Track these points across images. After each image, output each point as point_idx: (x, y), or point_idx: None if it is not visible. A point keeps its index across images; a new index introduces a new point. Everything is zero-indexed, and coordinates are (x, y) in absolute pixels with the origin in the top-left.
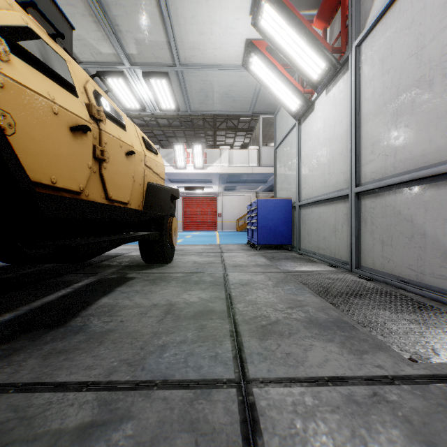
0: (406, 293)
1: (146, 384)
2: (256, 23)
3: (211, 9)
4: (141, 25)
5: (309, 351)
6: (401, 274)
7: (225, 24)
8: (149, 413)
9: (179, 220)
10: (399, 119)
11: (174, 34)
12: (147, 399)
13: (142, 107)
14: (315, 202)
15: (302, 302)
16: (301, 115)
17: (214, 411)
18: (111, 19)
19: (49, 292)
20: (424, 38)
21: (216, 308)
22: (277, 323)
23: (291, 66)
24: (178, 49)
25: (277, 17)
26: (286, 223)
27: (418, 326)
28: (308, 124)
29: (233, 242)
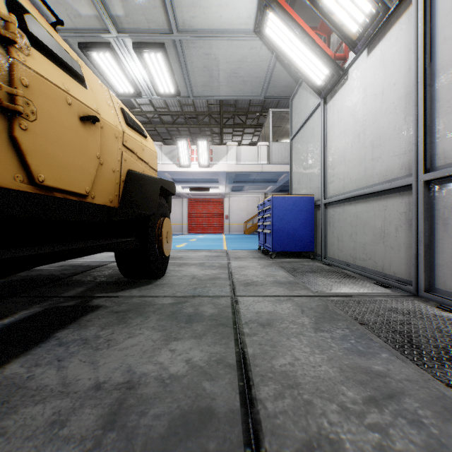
0: None
1: None
2: None
3: None
4: None
5: None
6: None
7: None
8: None
9: (184, 222)
10: None
11: None
12: None
13: (137, 92)
14: (349, 199)
15: (387, 378)
16: (329, 90)
17: None
18: None
19: None
20: None
21: (219, 401)
22: None
23: (321, 18)
24: (174, 8)
25: None
26: (307, 226)
27: None
28: (338, 101)
29: (241, 247)
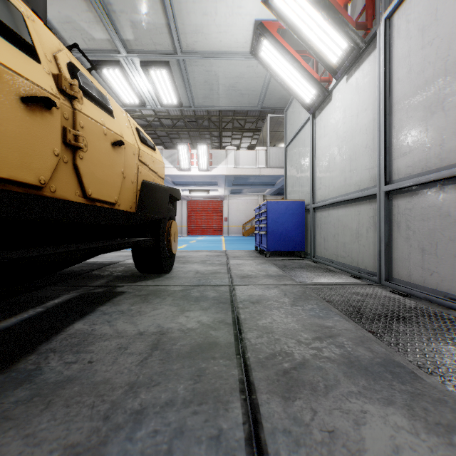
0: None
1: None
2: None
3: None
4: (137, 4)
5: (364, 426)
6: (449, 291)
7: (232, 2)
8: None
9: (183, 224)
10: (446, 98)
11: (174, 15)
12: None
13: (142, 102)
14: (333, 204)
15: (332, 329)
16: (316, 107)
17: None
18: None
19: (13, 314)
20: None
21: (221, 339)
22: (305, 365)
23: (307, 49)
24: (179, 33)
25: None
26: (298, 228)
27: None
28: (324, 117)
29: (240, 248)
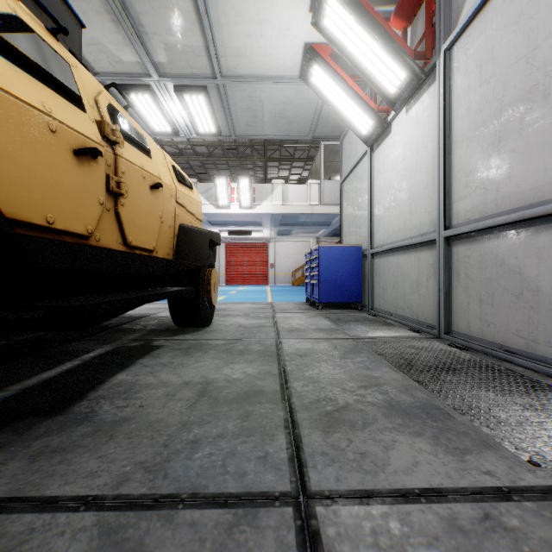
0: (513, 367)
1: (168, 500)
2: (318, 22)
3: (260, 4)
4: (172, 25)
5: (392, 450)
6: (505, 342)
7: (279, 23)
8: (169, 546)
9: (221, 272)
10: (502, 141)
11: (213, 37)
12: (168, 523)
13: (175, 131)
14: (392, 250)
15: (379, 379)
16: (374, 140)
17: (262, 543)
18: (134, 17)
19: (50, 366)
20: (537, 36)
21: (267, 387)
22: (347, 408)
23: (362, 77)
24: (219, 56)
25: (344, 13)
26: (354, 276)
27: (535, 413)
28: (383, 151)
29: (288, 300)
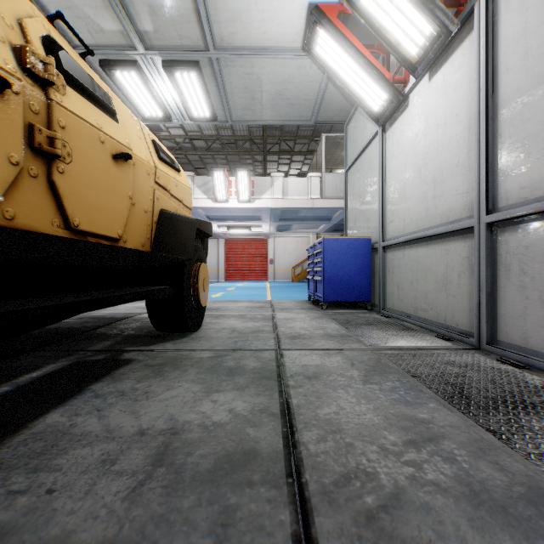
0: None
1: None
2: None
3: None
4: None
5: None
6: None
7: None
8: None
9: (220, 268)
10: None
11: None
12: None
13: (166, 115)
14: (409, 242)
15: (430, 425)
16: (387, 117)
17: None
18: None
19: None
20: None
21: (262, 444)
22: (400, 501)
23: (377, 38)
24: (211, 23)
25: None
26: (363, 272)
27: None
28: (398, 129)
29: (289, 297)
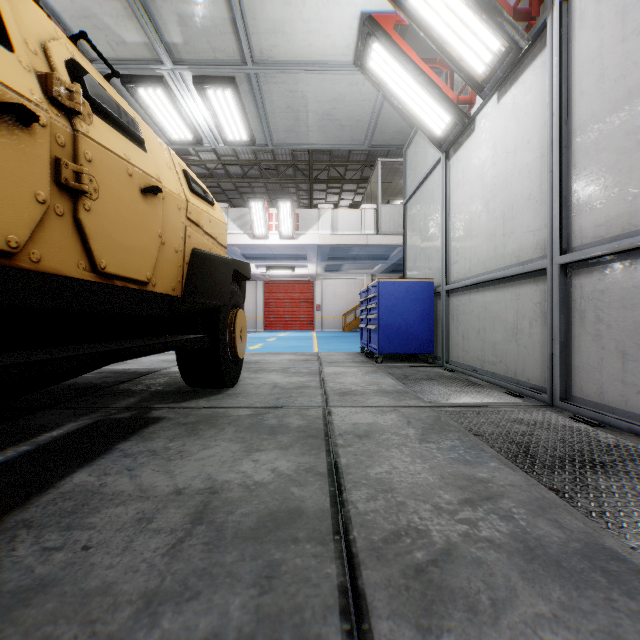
0: None
1: None
2: None
3: None
4: None
5: None
6: None
7: None
8: None
9: (258, 315)
10: None
11: (241, 6)
12: None
13: (197, 139)
14: (476, 285)
15: (489, 484)
16: (451, 142)
17: None
18: None
19: None
20: None
21: (308, 503)
22: (451, 556)
23: (438, 53)
24: (249, 34)
25: None
26: (424, 320)
27: None
28: (463, 156)
29: (338, 349)
